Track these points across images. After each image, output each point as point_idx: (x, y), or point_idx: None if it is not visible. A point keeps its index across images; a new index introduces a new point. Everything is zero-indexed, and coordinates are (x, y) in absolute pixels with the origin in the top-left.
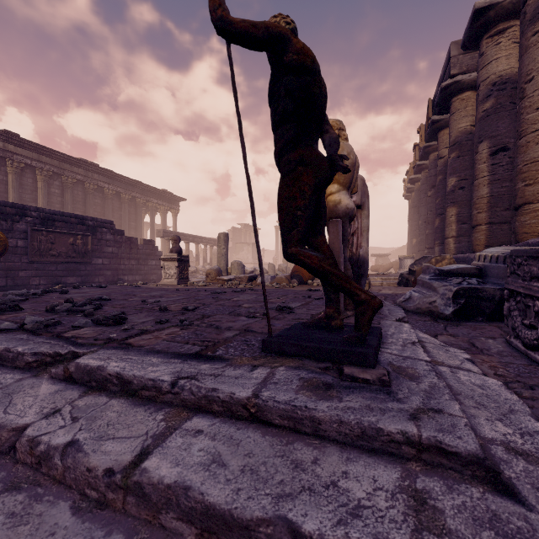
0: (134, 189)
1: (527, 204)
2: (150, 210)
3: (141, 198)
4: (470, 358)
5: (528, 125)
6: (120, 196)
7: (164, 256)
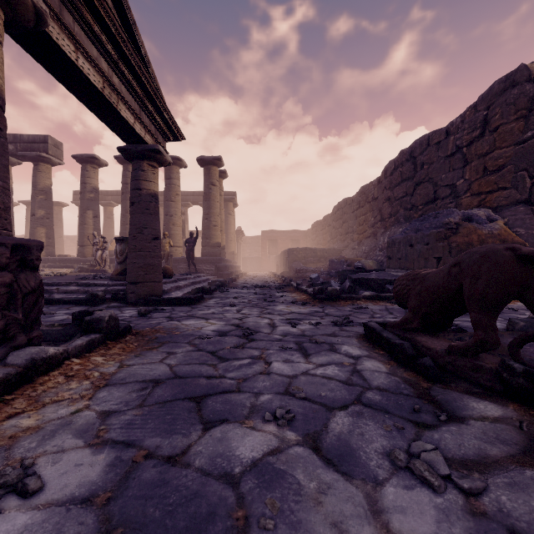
0: None
1: None
2: None
3: None
4: None
5: None
6: None
7: None
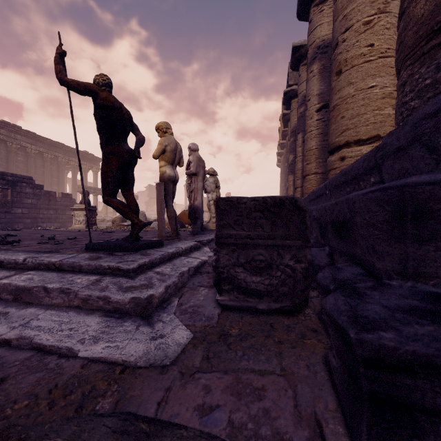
0: (56, 149)
1: (307, 175)
2: (72, 168)
3: (63, 157)
4: (211, 255)
5: (308, 128)
6: (42, 155)
7: (75, 206)
